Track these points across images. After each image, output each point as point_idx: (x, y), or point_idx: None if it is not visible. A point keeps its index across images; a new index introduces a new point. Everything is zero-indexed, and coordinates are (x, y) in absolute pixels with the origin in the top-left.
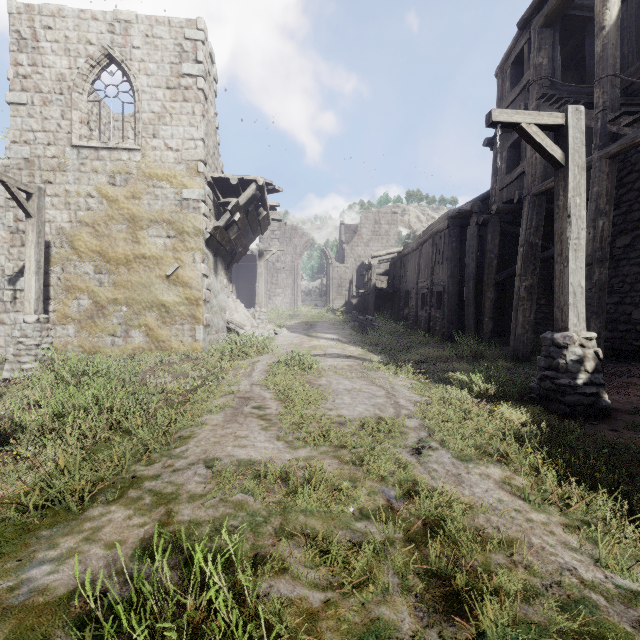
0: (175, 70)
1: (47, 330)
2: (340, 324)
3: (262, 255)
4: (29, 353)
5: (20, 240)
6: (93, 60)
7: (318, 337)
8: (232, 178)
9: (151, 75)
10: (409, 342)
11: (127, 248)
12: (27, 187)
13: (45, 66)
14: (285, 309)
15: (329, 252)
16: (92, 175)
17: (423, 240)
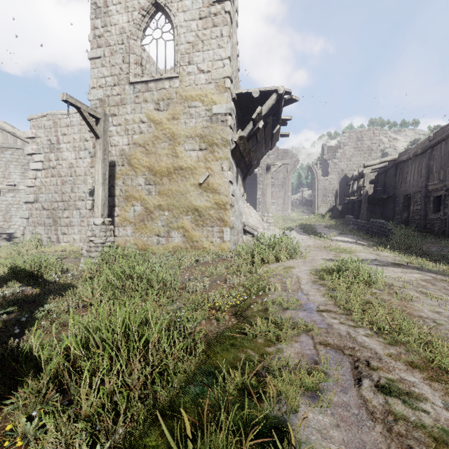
0: (206, 1)
1: (110, 231)
2: (339, 227)
3: (269, 169)
4: (97, 250)
5: None
6: (144, 10)
7: (330, 239)
8: (254, 91)
9: (187, 11)
10: (443, 247)
11: (168, 162)
12: (95, 113)
13: (112, 25)
14: (278, 215)
15: (315, 168)
16: (143, 104)
17: (435, 141)
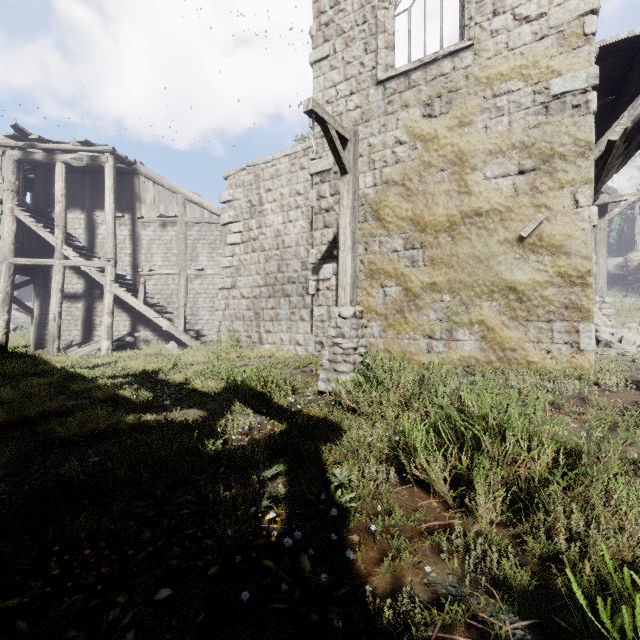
0: None
1: (361, 328)
2: None
3: (604, 210)
4: (346, 359)
5: (322, 221)
6: None
7: None
8: None
9: None
10: None
11: (450, 205)
12: (343, 131)
13: None
14: None
15: None
16: (401, 113)
17: None
